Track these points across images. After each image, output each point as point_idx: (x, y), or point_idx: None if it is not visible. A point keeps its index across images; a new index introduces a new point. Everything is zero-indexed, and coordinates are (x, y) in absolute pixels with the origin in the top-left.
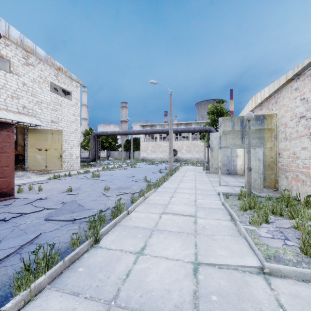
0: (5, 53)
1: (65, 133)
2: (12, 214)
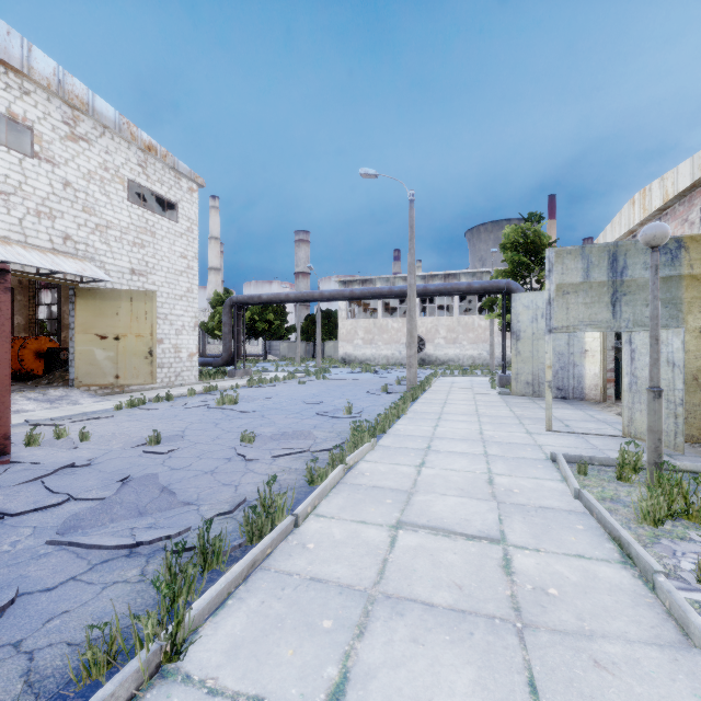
0: (22, 112)
1: (164, 299)
2: None
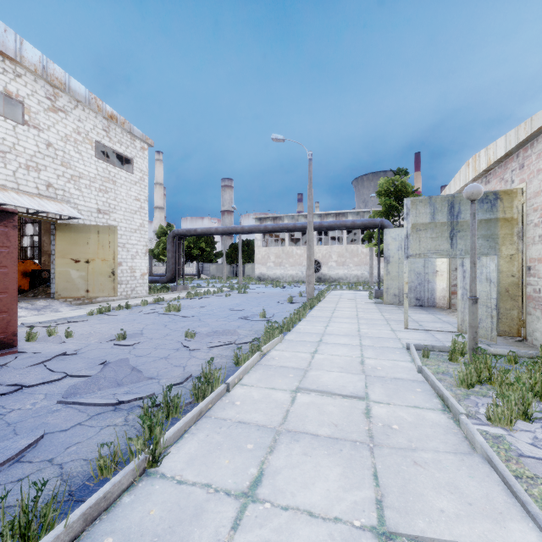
0: (15, 90)
1: (122, 231)
2: (2, 387)
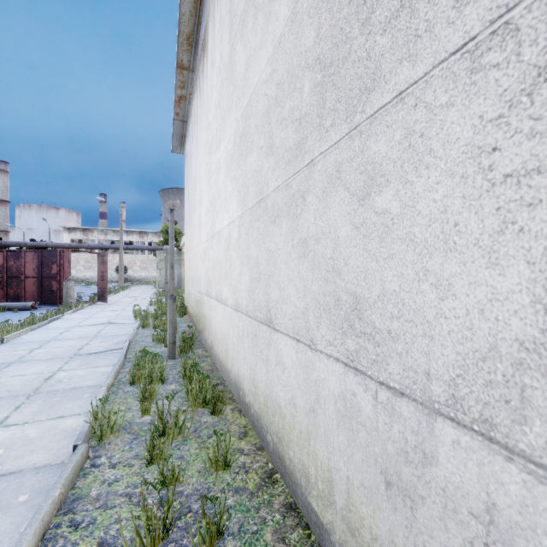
0: None
1: None
2: None
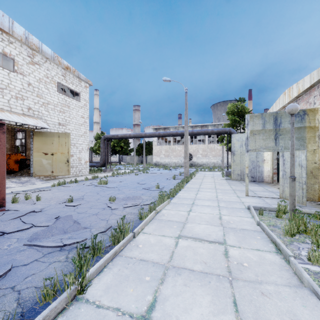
0: (9, 51)
1: (74, 136)
2: None
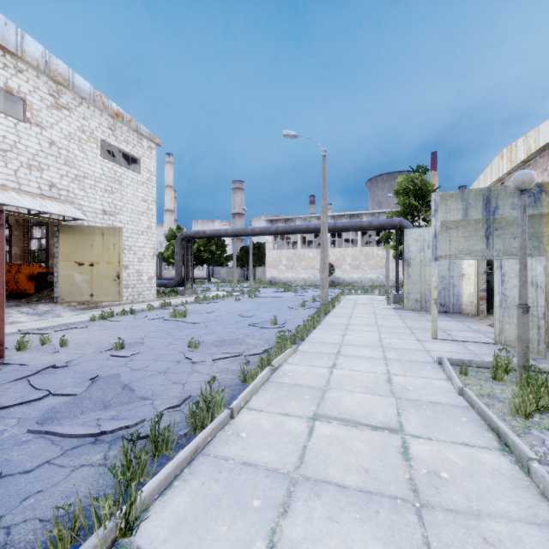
0: (16, 86)
1: (129, 234)
2: None
